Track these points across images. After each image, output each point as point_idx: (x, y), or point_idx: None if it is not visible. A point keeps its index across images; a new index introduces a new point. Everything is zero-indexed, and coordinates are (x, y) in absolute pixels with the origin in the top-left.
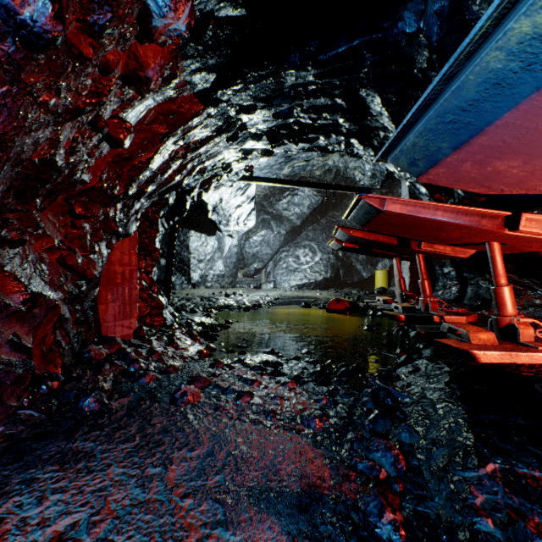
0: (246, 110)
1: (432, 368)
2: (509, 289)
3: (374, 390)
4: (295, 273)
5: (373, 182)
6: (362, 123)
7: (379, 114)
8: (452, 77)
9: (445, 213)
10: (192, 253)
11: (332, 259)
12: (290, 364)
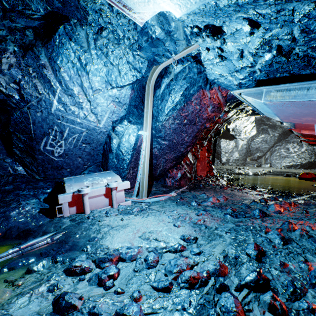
0: (241, 109)
1: None
2: None
3: (286, 194)
4: (285, 159)
5: None
6: None
7: None
8: None
9: None
10: (222, 149)
11: (315, 149)
12: (260, 189)
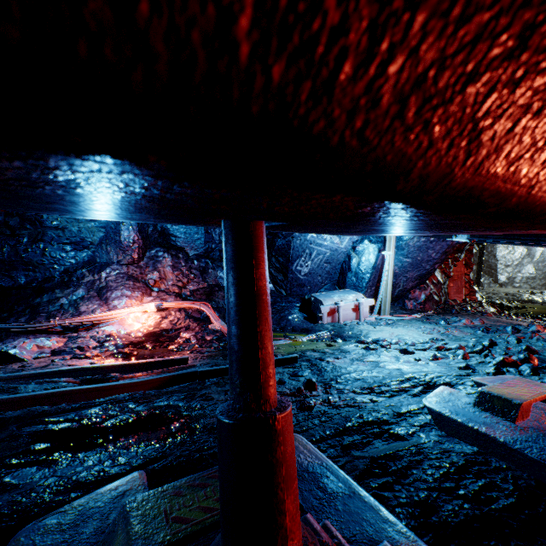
0: None
1: None
2: None
3: None
4: None
5: None
6: None
7: None
8: None
9: None
10: (498, 260)
11: None
12: None
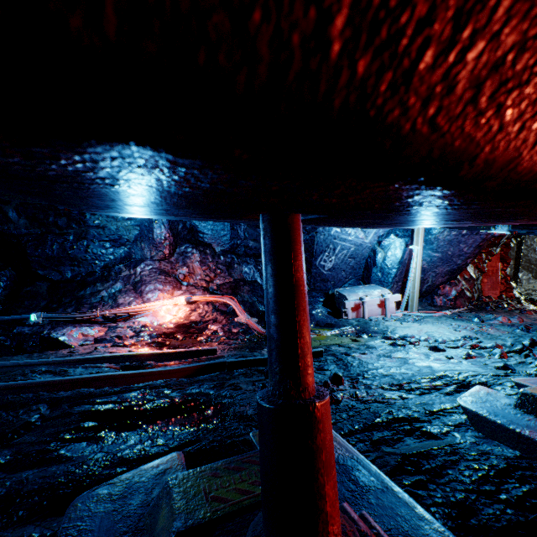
0: None
1: None
2: None
3: None
4: None
5: None
6: None
7: None
8: None
9: None
10: None
11: None
12: None
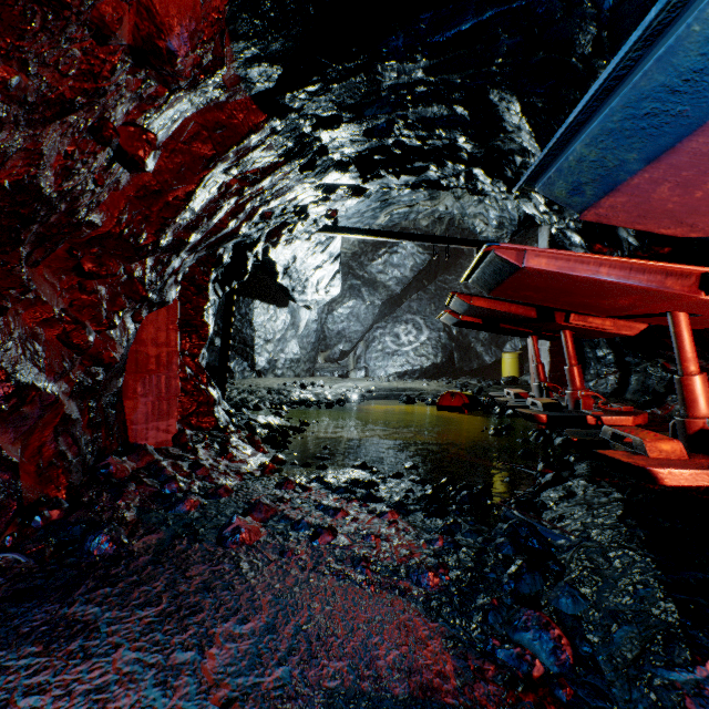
0: (327, 124)
1: (594, 493)
2: (702, 379)
3: (512, 527)
4: (393, 358)
5: (499, 234)
6: (491, 144)
7: (517, 129)
8: (660, 33)
9: (611, 270)
10: (257, 331)
11: (443, 338)
12: (389, 484)
